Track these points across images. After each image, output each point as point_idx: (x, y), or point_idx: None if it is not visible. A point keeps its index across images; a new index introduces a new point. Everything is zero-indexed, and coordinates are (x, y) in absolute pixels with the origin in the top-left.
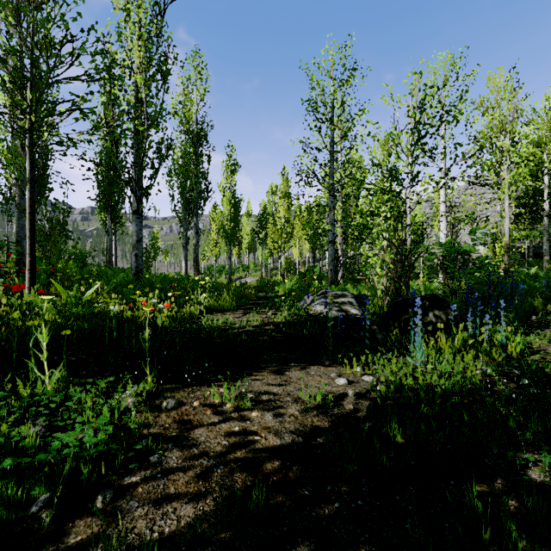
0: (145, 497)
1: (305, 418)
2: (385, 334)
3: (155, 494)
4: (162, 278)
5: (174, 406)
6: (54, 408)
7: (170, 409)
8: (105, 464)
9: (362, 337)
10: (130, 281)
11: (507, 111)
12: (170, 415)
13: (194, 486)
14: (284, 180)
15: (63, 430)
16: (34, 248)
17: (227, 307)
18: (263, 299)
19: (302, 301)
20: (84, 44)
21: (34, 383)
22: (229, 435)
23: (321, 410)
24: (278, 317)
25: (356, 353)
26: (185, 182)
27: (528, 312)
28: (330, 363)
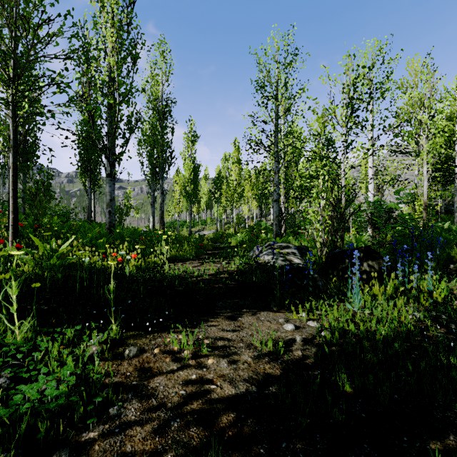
0: (101, 456)
1: (257, 365)
2: (325, 281)
3: (111, 453)
4: (132, 231)
5: (136, 354)
6: (22, 357)
7: (131, 356)
8: (64, 419)
9: (304, 284)
10: (103, 235)
11: (425, 89)
12: (131, 363)
13: (150, 443)
14: (236, 149)
15: (28, 381)
16: (16, 206)
17: (187, 257)
18: (218, 249)
19: (252, 252)
20: (62, 28)
21: (5, 333)
22: (186, 383)
23: (272, 356)
24: (231, 266)
25: (300, 299)
26: (153, 150)
27: (446, 261)
28: (278, 309)
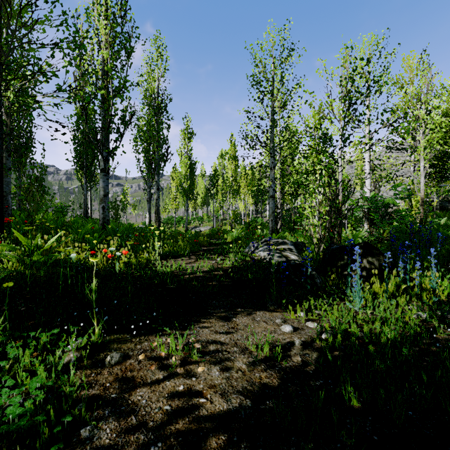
0: None
1: (252, 374)
2: (323, 279)
3: None
4: (127, 227)
5: (118, 361)
6: None
7: (113, 364)
8: (23, 445)
9: (302, 282)
10: (96, 231)
11: (422, 84)
12: (112, 371)
13: None
14: (232, 145)
15: None
16: (1, 200)
17: (182, 253)
18: (214, 245)
19: (247, 248)
20: (51, 16)
21: None
22: (172, 396)
23: (269, 363)
24: (226, 262)
25: (298, 297)
26: (149, 146)
27: (445, 257)
28: (274, 308)
